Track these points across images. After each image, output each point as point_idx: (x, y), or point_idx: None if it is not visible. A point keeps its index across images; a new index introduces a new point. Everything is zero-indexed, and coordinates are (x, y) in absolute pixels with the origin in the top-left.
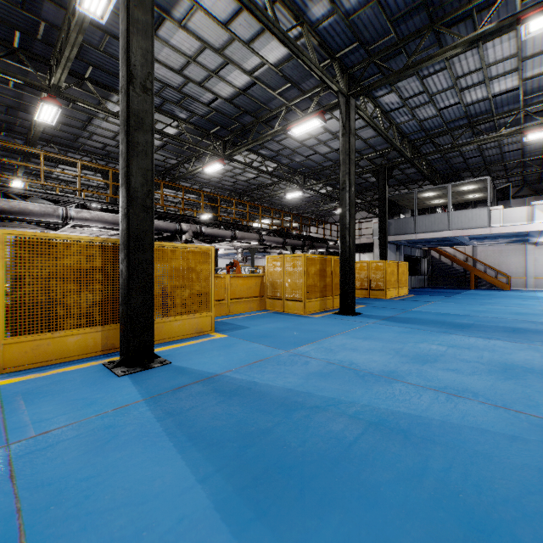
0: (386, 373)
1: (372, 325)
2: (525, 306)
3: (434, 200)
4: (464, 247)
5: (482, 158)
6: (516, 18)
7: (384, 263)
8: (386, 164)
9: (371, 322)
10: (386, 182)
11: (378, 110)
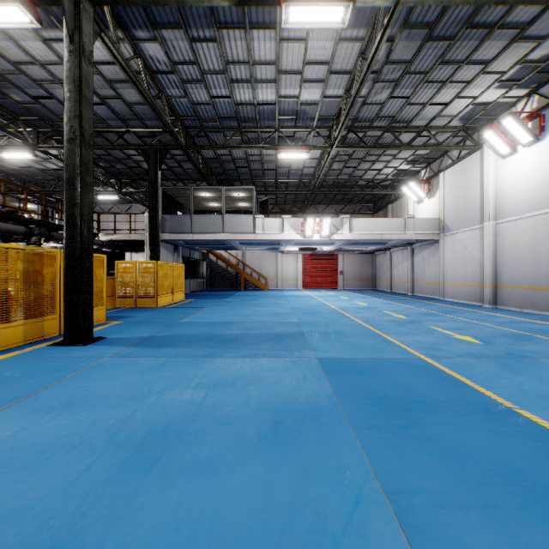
0: None
1: (106, 361)
2: (280, 305)
3: (211, 203)
4: (236, 252)
5: (249, 170)
6: None
7: (155, 264)
8: (158, 145)
9: (109, 355)
10: (158, 168)
11: (140, 61)
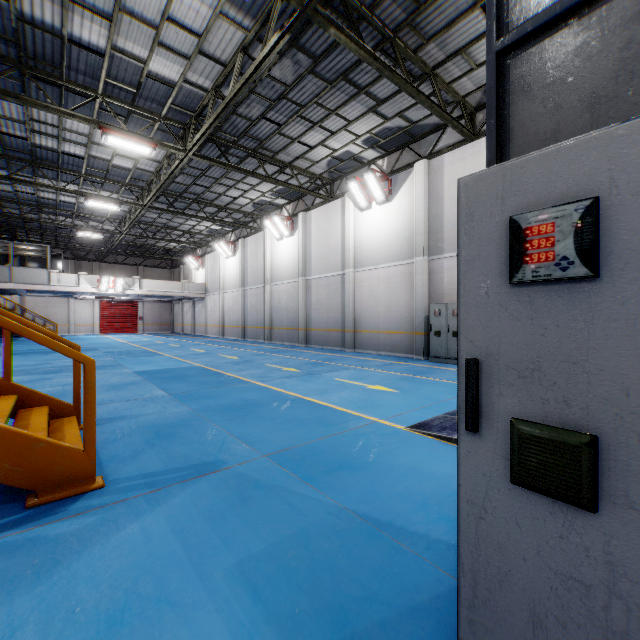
0: (45, 363)
1: None
2: (78, 342)
3: None
4: (13, 295)
5: (41, 225)
6: (83, 193)
7: None
8: None
9: None
10: None
11: None
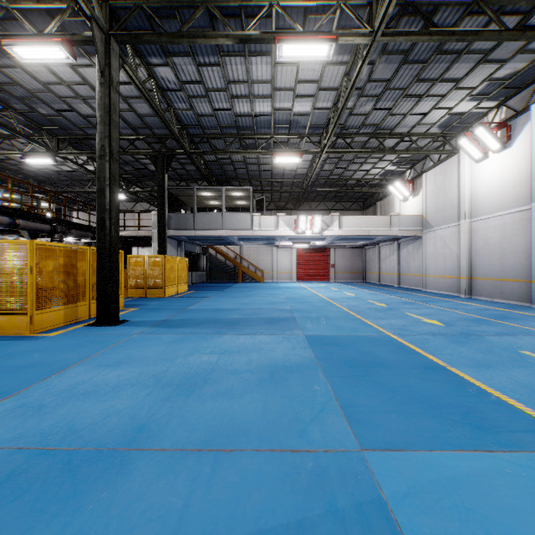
0: (129, 438)
1: (136, 337)
2: (275, 296)
3: (212, 201)
4: (234, 246)
5: (247, 171)
6: (274, 36)
7: (163, 258)
8: (165, 151)
9: (136, 333)
10: (165, 171)
11: (153, 82)
